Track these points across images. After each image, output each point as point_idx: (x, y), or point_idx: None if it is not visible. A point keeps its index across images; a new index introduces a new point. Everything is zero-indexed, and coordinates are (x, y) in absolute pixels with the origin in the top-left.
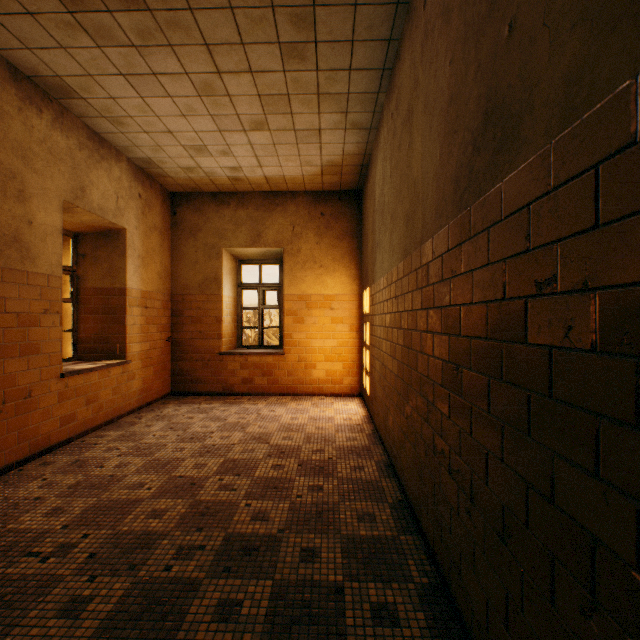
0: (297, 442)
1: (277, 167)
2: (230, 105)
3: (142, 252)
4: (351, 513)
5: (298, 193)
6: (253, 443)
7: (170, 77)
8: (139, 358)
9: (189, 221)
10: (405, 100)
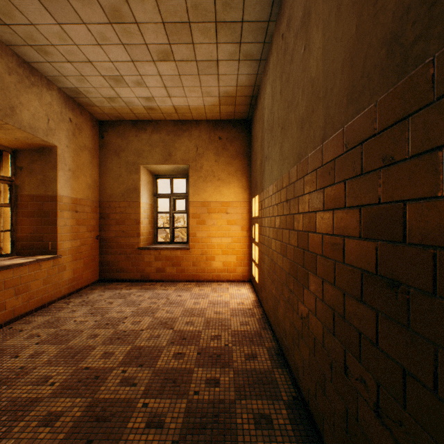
0: (198, 327)
1: (183, 97)
2: (139, 34)
3: (72, 166)
4: (247, 415)
5: (201, 121)
6: (159, 329)
7: (81, 1)
8: (70, 253)
9: (114, 143)
10: (299, 8)
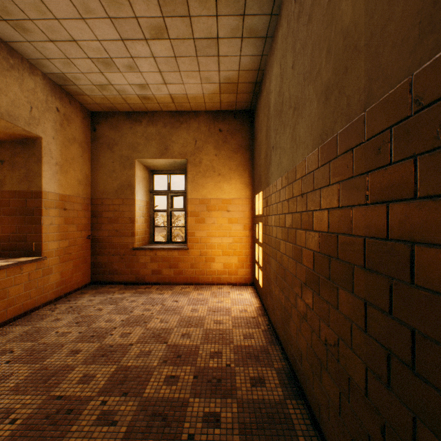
0: (195, 341)
1: (180, 84)
2: (127, 4)
3: (60, 160)
4: None
5: (200, 112)
6: (151, 343)
7: None
8: (57, 254)
9: (107, 136)
10: None
